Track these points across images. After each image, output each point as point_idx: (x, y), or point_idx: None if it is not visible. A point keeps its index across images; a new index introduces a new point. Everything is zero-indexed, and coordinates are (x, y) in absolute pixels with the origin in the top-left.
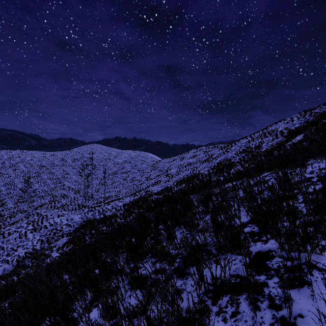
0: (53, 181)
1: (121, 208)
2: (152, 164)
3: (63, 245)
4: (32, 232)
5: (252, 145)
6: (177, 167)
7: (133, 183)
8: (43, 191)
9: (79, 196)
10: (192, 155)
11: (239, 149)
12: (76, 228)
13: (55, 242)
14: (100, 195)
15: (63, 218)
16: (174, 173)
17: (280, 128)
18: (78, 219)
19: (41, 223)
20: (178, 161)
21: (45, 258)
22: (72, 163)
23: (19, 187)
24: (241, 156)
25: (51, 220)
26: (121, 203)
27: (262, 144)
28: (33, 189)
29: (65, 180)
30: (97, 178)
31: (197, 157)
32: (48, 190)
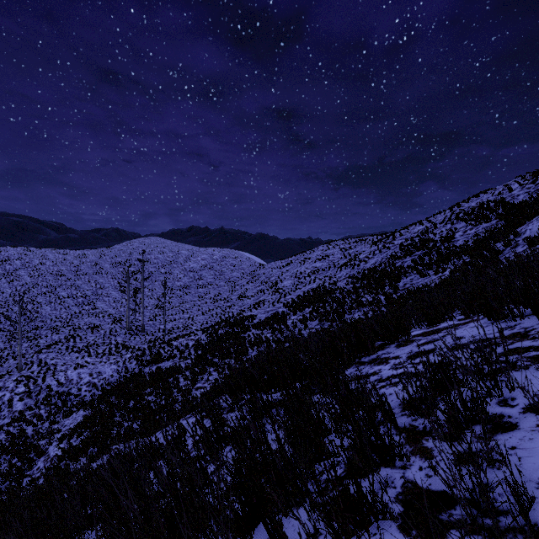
0: (77, 301)
1: (190, 354)
2: (249, 272)
3: (72, 431)
4: (22, 398)
5: (435, 235)
6: (294, 277)
7: (216, 304)
8: (58, 319)
9: (119, 328)
10: (320, 255)
11: (408, 243)
12: (105, 393)
13: (64, 419)
14: (158, 326)
15: (84, 371)
16: (289, 287)
17: (487, 204)
18: (111, 373)
19: (42, 381)
20: (295, 265)
21: (35, 457)
22: (111, 269)
23: (3, 314)
24: (414, 256)
25: (62, 374)
26: (193, 343)
27: (455, 234)
28: (41, 315)
29: (99, 298)
30: (153, 296)
31: (330, 258)
32: (68, 316)
